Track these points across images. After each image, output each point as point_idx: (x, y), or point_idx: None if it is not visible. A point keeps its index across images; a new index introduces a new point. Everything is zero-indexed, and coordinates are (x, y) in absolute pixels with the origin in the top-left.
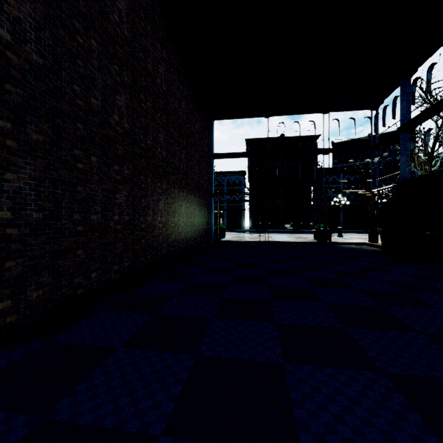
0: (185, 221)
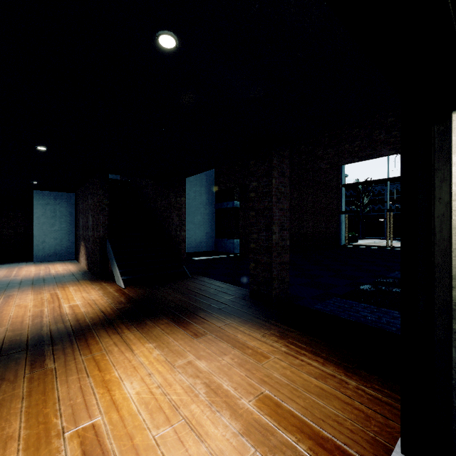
0: (311, 231)
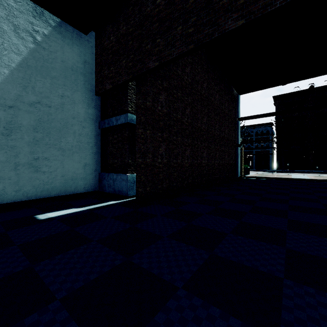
0: (218, 162)
